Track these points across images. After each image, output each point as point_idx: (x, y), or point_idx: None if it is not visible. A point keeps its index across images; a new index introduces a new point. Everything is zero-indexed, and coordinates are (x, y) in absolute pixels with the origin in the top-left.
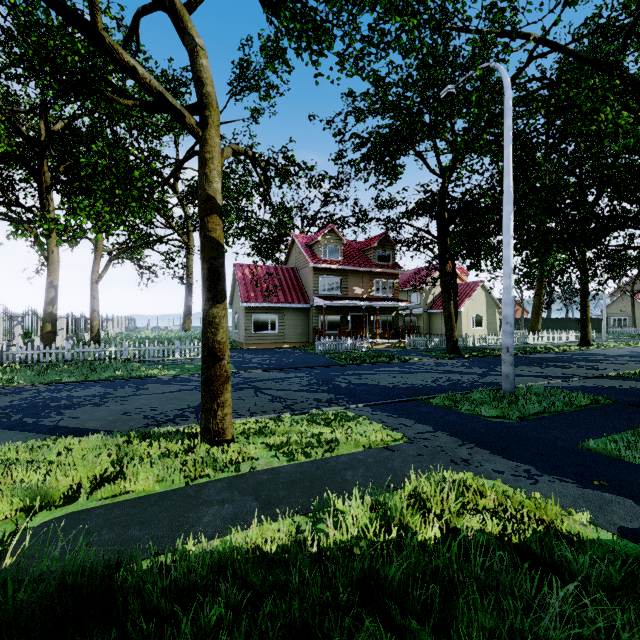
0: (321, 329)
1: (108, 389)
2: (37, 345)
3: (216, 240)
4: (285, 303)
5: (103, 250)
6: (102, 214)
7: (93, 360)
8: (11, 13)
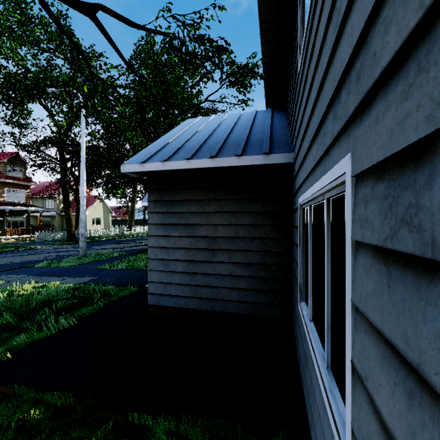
0: None
1: None
2: None
3: None
4: None
5: None
6: None
7: None
8: None
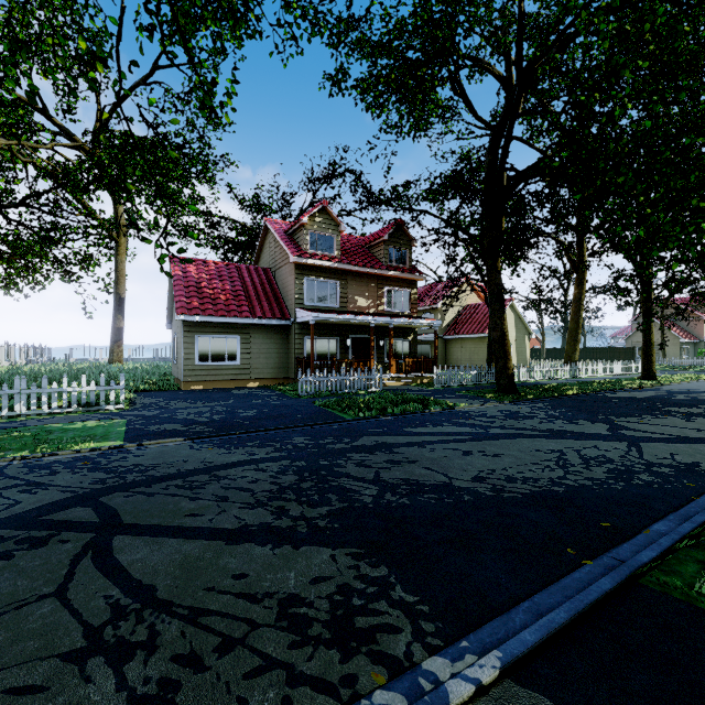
0: (308, 358)
1: None
2: None
3: None
4: (251, 317)
5: None
6: None
7: None
8: None
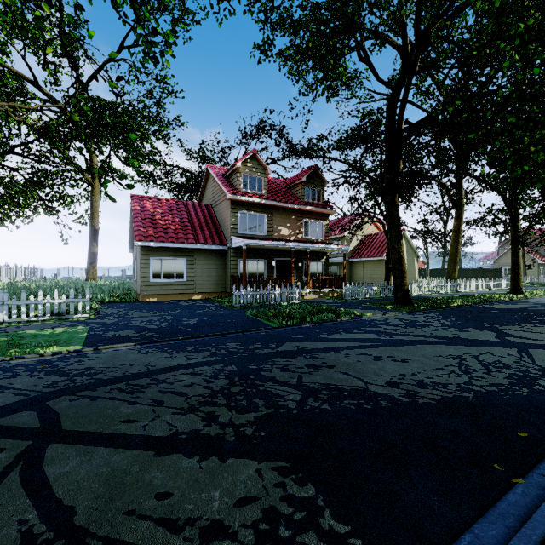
0: (241, 276)
1: None
2: None
3: None
4: (195, 243)
5: None
6: None
7: None
8: None
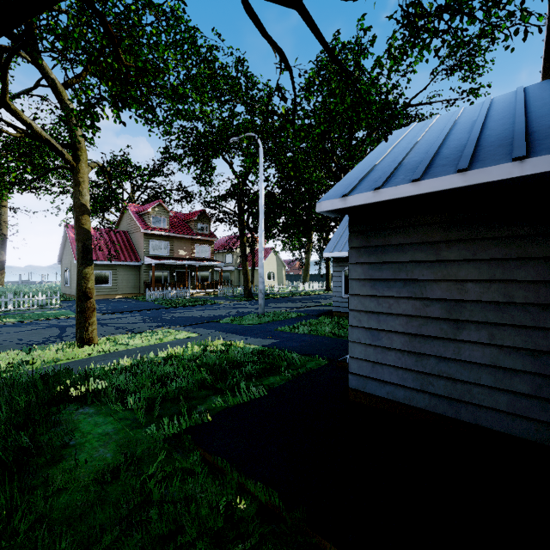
0: (151, 282)
1: None
2: None
3: (87, 230)
4: (118, 261)
5: None
6: None
7: None
8: None
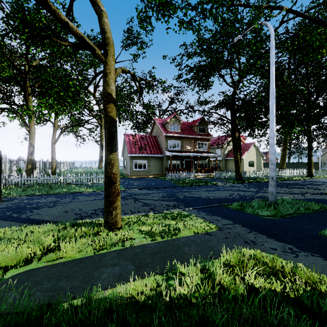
0: (169, 168)
1: (58, 198)
2: (24, 175)
3: (112, 117)
4: (150, 154)
5: (57, 127)
6: (52, 105)
7: (52, 183)
8: (7, 1)
